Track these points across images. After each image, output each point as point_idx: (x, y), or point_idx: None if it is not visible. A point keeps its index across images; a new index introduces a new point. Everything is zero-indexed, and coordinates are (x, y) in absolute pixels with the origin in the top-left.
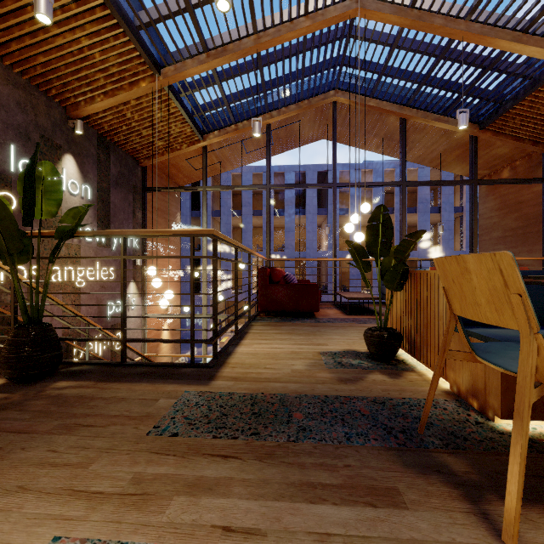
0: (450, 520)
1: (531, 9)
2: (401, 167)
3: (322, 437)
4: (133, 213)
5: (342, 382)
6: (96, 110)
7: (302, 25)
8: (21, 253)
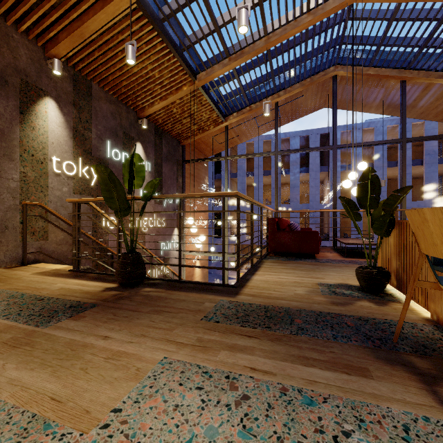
0: (405, 390)
1: None
2: (401, 125)
3: (315, 334)
4: (177, 179)
5: (334, 304)
6: (155, 110)
7: (304, 21)
8: (124, 210)
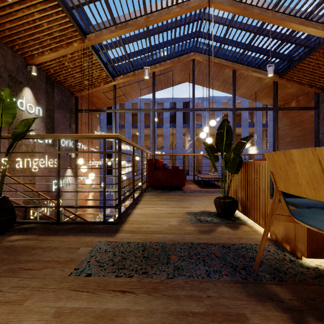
0: None
1: (310, 5)
2: (233, 99)
3: (190, 274)
4: (70, 125)
5: (202, 233)
6: (45, 60)
7: (174, 10)
8: None
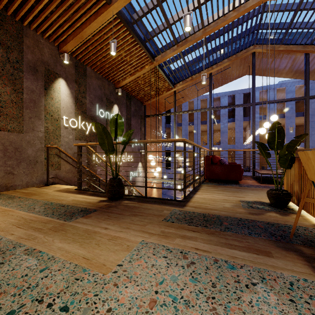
0: (294, 264)
1: None
2: (305, 86)
3: (237, 231)
4: (140, 129)
5: (251, 214)
6: (126, 82)
7: (231, 16)
8: (111, 151)
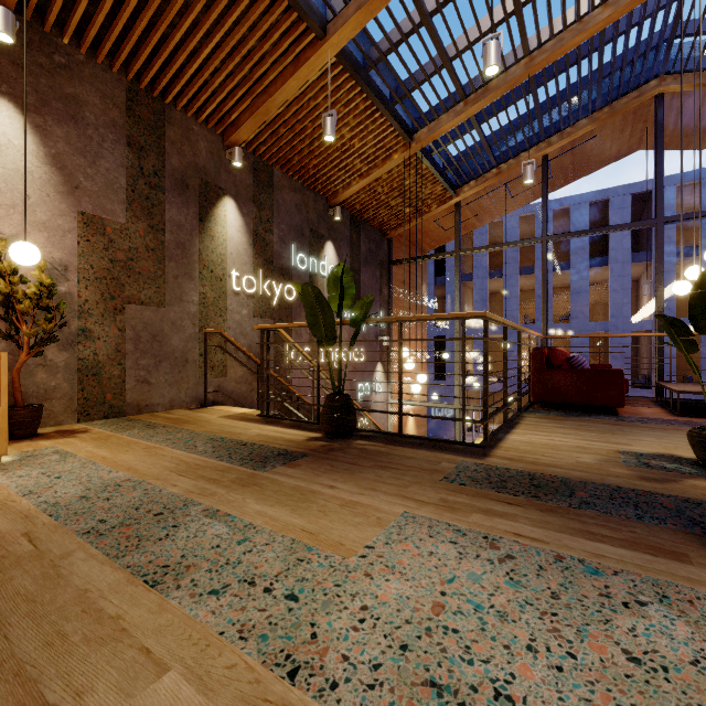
0: None
1: None
2: None
3: (607, 511)
4: (380, 290)
5: (645, 479)
6: (351, 193)
7: (596, 19)
8: (328, 339)
